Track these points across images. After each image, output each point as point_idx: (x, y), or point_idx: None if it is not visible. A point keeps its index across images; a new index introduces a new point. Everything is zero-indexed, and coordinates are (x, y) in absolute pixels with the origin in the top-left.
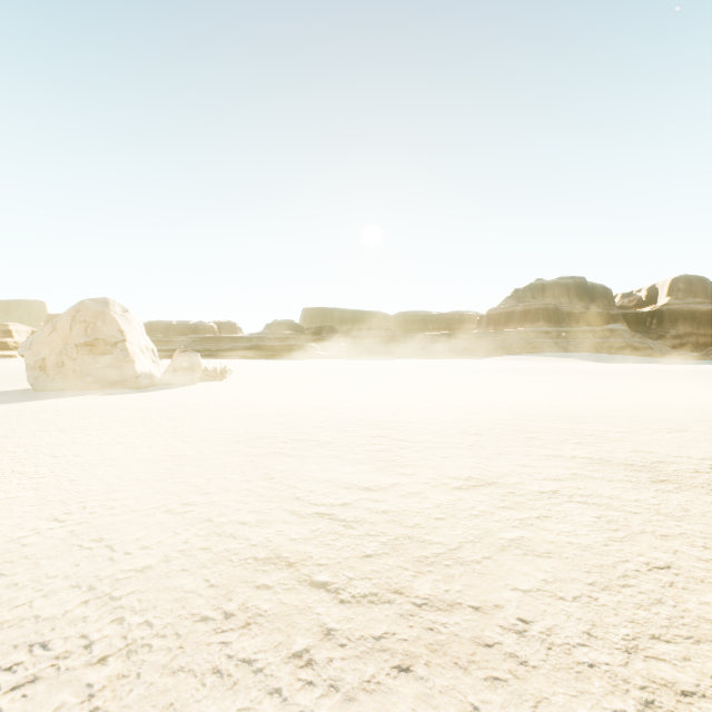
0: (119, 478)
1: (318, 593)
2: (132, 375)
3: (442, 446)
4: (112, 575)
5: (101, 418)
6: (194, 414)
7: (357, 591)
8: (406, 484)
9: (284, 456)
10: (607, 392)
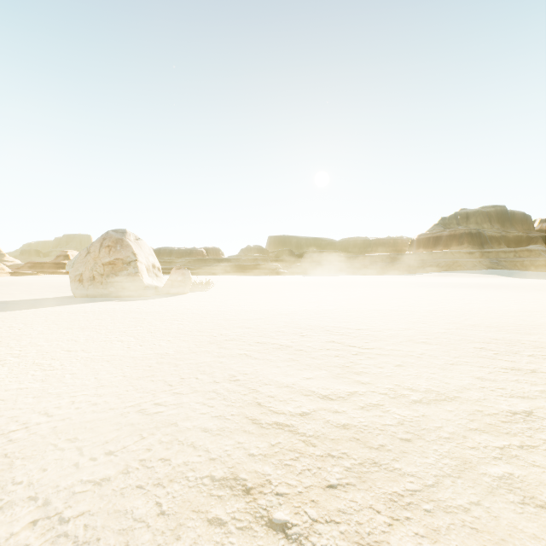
0: (110, 374)
1: (276, 540)
2: (141, 286)
3: (393, 354)
4: (71, 487)
5: (113, 319)
6: (181, 317)
7: (322, 542)
8: (364, 394)
9: (249, 358)
10: (540, 304)
